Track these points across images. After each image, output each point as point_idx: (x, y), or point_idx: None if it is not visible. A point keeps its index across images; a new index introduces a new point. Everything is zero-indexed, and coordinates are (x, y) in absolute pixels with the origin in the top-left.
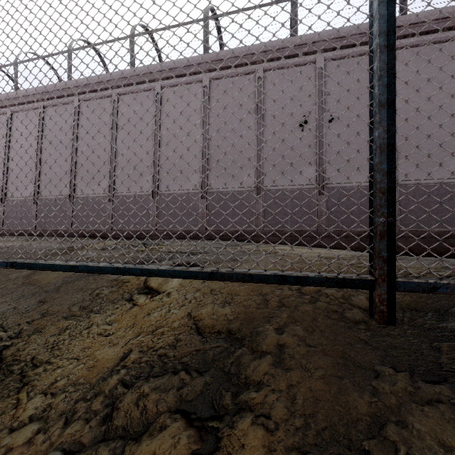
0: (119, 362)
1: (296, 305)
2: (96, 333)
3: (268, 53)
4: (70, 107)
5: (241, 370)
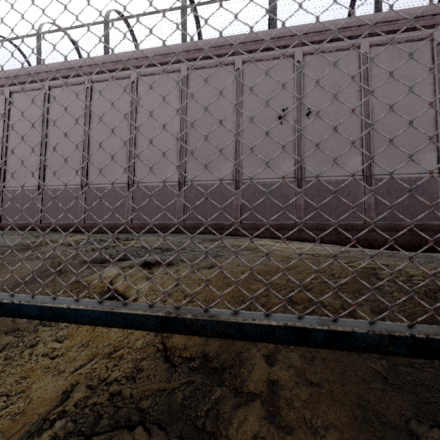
0: (57, 404)
1: None
2: (41, 354)
3: (247, 45)
4: (40, 94)
5: (220, 425)
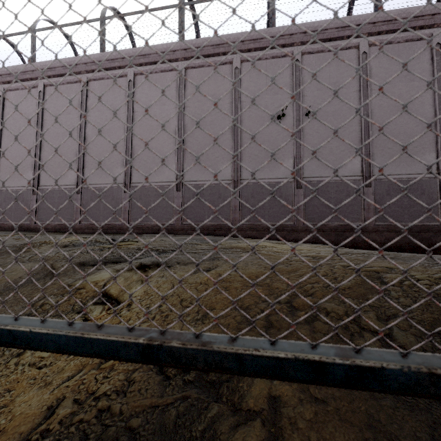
0: (41, 421)
1: (289, 326)
2: (27, 364)
3: (245, 43)
4: (34, 92)
5: None
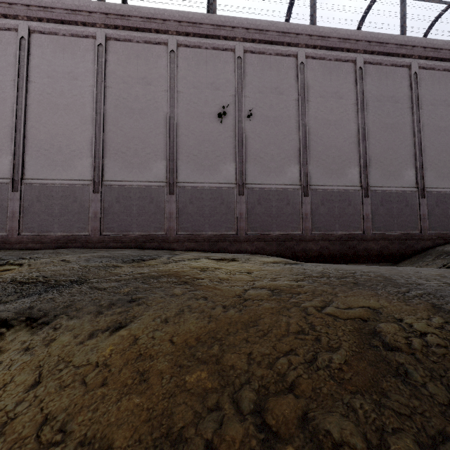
0: None
1: None
2: None
3: (183, 25)
4: None
5: None
